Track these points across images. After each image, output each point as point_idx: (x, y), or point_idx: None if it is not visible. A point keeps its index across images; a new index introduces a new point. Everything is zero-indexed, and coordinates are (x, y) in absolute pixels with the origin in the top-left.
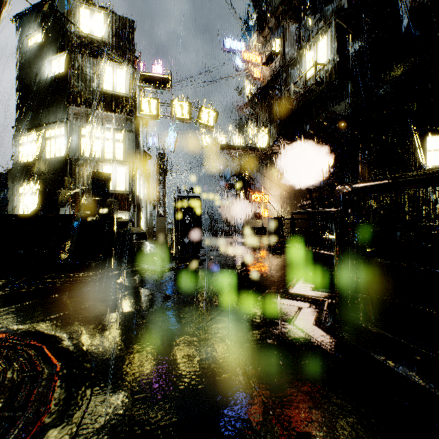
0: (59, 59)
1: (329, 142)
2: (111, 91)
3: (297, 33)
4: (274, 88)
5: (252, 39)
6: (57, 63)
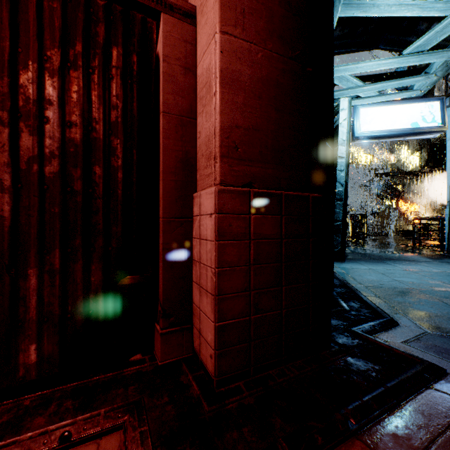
0: None
1: None
2: None
3: (444, 84)
4: None
5: None
6: None
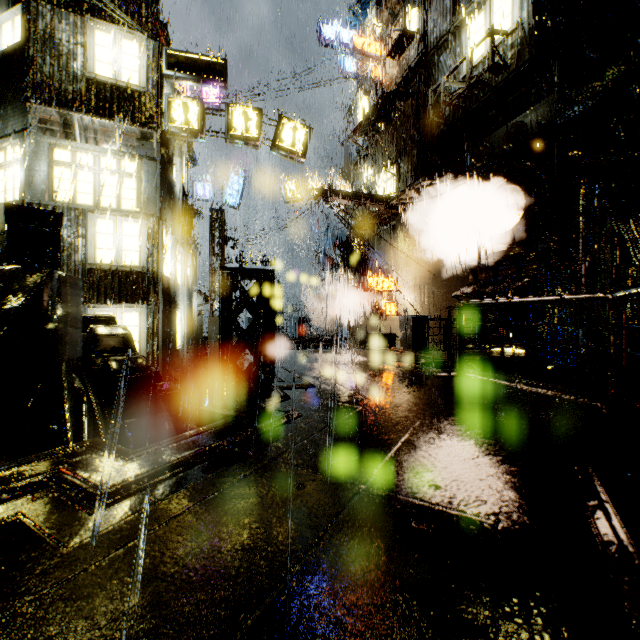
0: (14, 20)
1: (514, 178)
2: (110, 79)
3: None
4: (406, 98)
5: (369, 19)
6: (11, 28)
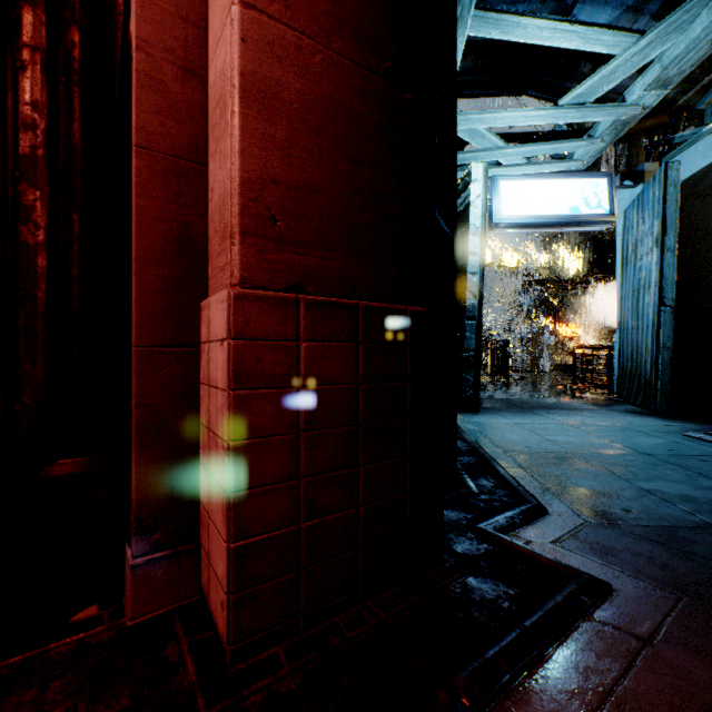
0: None
1: None
2: None
3: (613, 157)
4: None
5: None
6: None
